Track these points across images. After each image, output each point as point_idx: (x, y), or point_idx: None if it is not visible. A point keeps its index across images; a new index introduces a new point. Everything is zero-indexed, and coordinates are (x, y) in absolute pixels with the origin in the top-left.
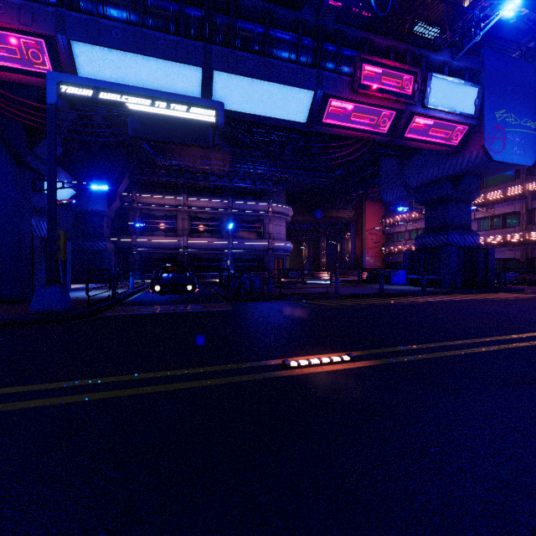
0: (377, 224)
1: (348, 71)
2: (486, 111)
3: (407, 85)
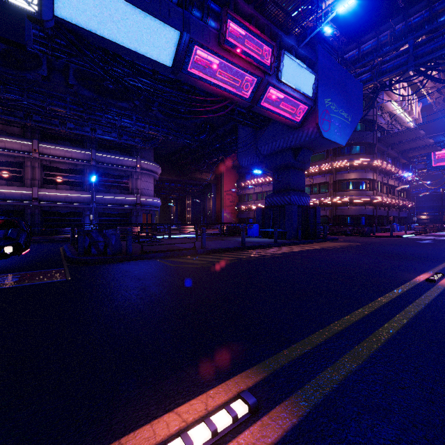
0: (232, 187)
1: (215, 25)
2: (319, 96)
3: (266, 55)
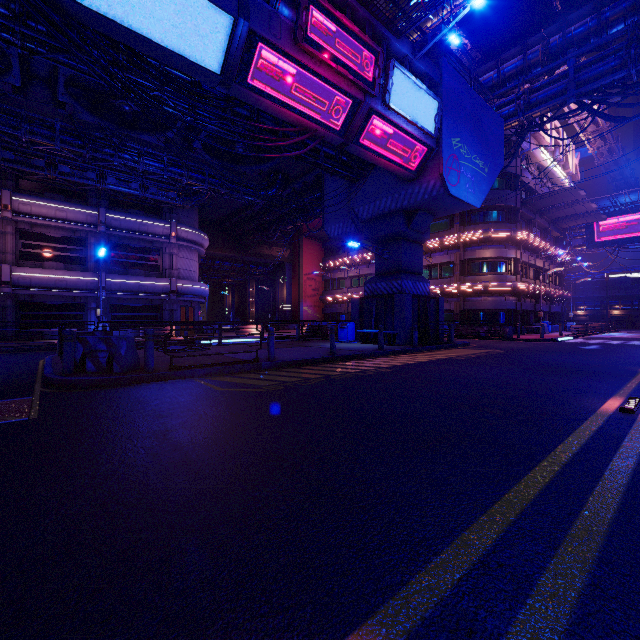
0: (316, 268)
1: (289, 14)
2: (444, 134)
3: (367, 65)
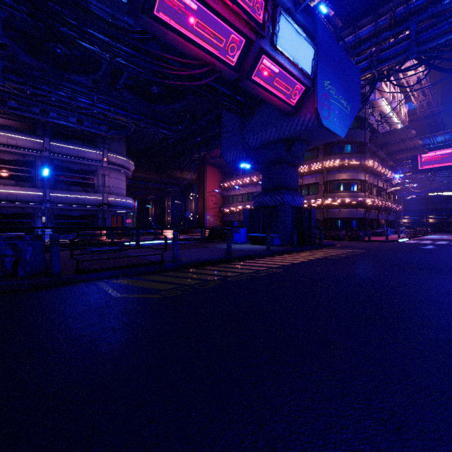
0: (216, 187)
1: None
2: (318, 76)
3: (258, 8)
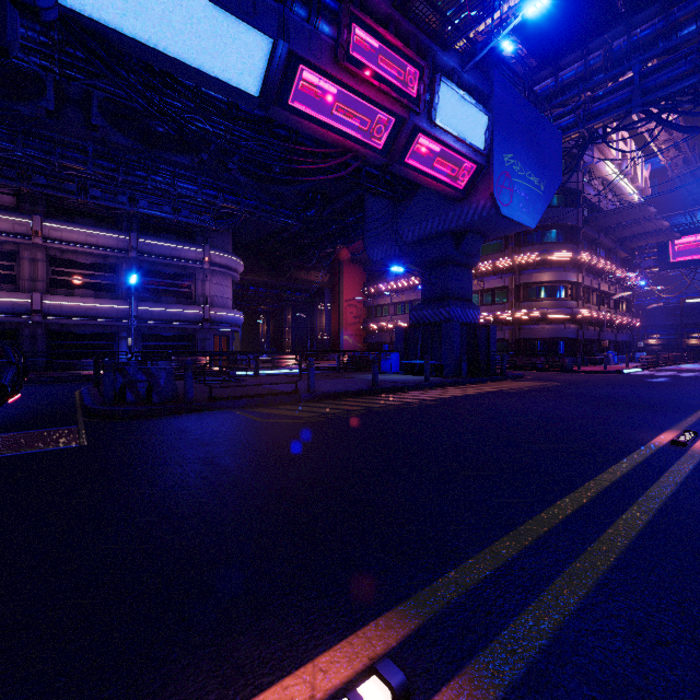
0: (358, 294)
1: (329, 31)
2: (495, 150)
3: (411, 81)
